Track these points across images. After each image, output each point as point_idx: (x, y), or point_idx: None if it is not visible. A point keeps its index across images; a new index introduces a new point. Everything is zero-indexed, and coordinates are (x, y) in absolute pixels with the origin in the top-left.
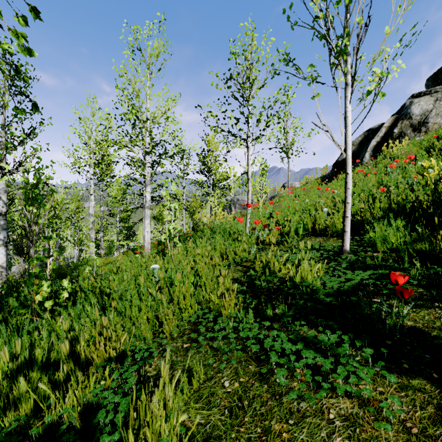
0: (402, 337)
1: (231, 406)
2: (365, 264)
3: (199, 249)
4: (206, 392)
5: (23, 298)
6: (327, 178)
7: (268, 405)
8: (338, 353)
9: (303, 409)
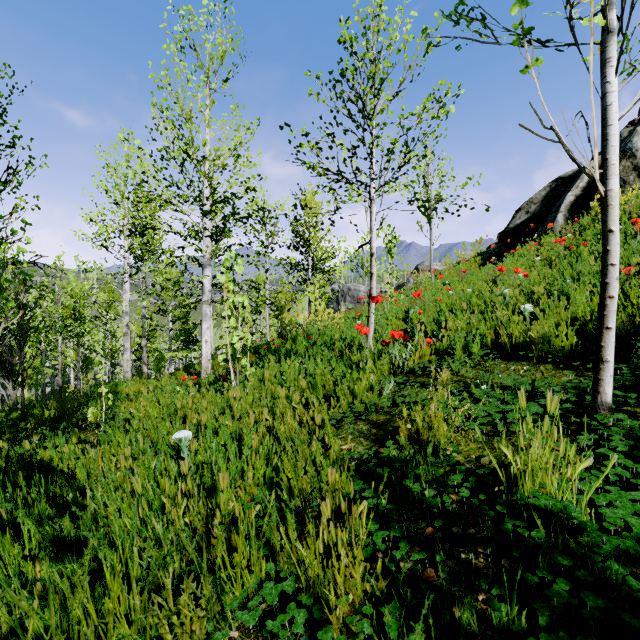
0: None
1: None
2: None
3: (283, 389)
4: None
5: None
6: (492, 255)
7: None
8: None
9: None
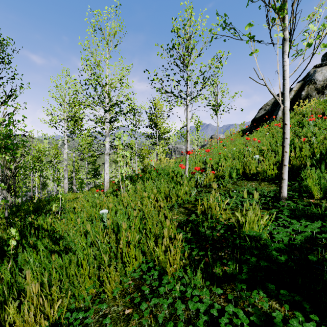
0: None
1: None
2: (306, 212)
3: (146, 193)
4: None
5: None
6: (247, 131)
7: None
8: None
9: None
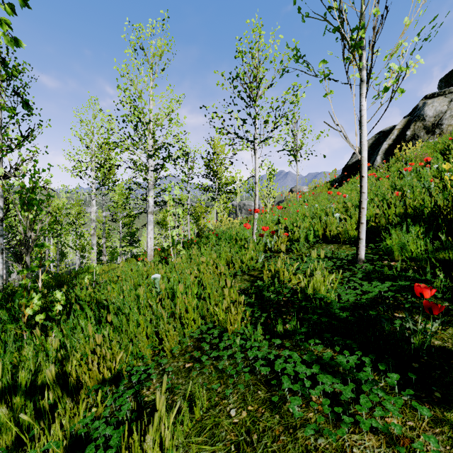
0: (431, 359)
1: (237, 441)
2: (382, 274)
3: (204, 257)
4: (209, 423)
5: (16, 309)
6: (337, 182)
7: (280, 441)
8: (358, 378)
9: (321, 446)
